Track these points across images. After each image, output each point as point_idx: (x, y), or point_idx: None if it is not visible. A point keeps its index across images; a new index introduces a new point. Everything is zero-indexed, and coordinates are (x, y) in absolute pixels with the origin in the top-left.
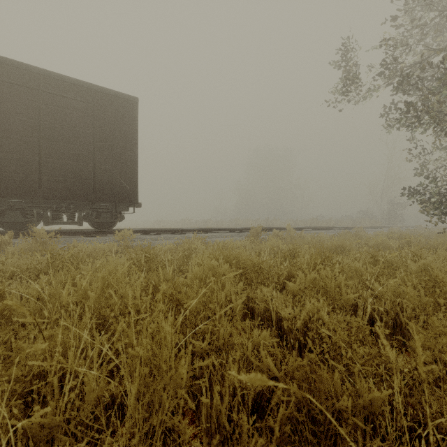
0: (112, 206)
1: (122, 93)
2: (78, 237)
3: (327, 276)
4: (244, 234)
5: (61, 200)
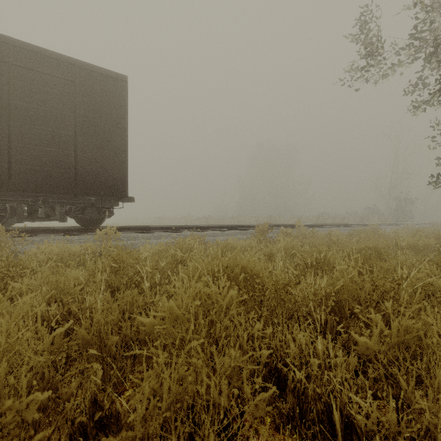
0: (99, 200)
1: (109, 70)
2: (57, 236)
3: (435, 324)
4: (248, 232)
5: (38, 193)
